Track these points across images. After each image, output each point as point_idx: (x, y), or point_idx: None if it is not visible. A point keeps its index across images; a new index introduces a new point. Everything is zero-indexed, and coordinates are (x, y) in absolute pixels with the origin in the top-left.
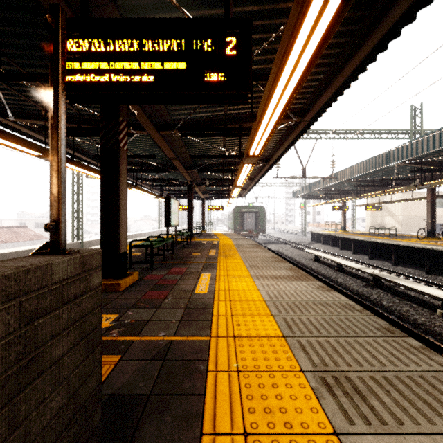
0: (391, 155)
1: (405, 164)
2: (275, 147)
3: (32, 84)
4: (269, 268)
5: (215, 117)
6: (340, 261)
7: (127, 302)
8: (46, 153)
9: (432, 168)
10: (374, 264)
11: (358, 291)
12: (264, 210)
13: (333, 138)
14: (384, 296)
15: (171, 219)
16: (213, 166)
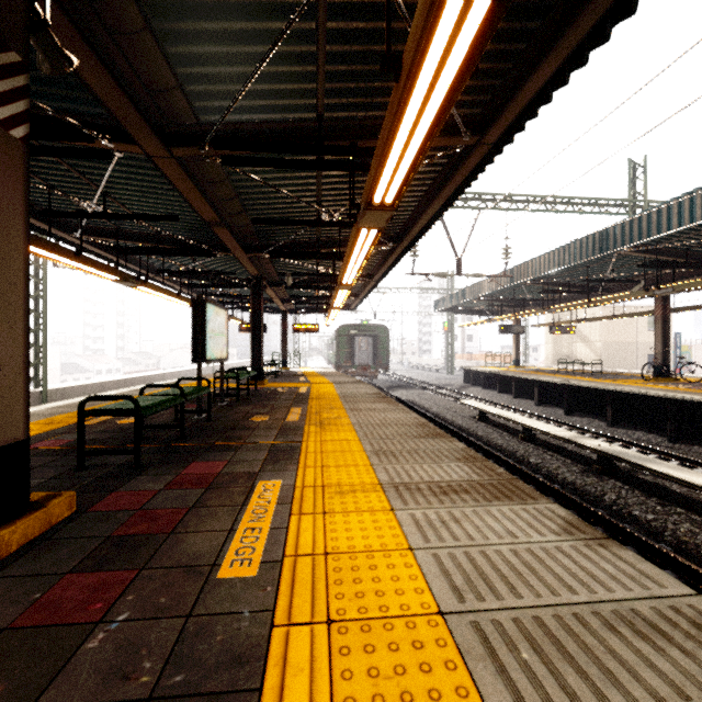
0: (610, 236)
1: (632, 252)
2: (416, 212)
3: None
4: (419, 458)
5: (298, 122)
6: (529, 422)
7: None
8: None
9: (675, 261)
10: (577, 424)
11: (576, 483)
12: (387, 333)
13: (508, 209)
14: (629, 496)
15: (208, 347)
16: (299, 247)
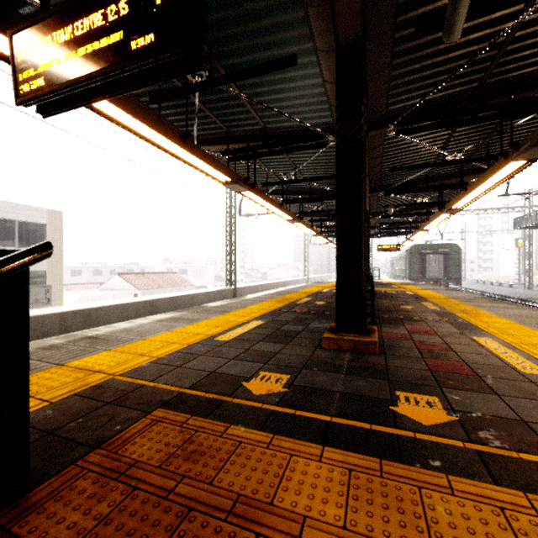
0: None
1: None
2: None
3: (225, 96)
4: None
5: (461, 93)
6: None
7: (416, 375)
8: (233, 178)
9: None
10: None
11: None
12: (458, 250)
13: None
14: None
15: None
16: (409, 184)
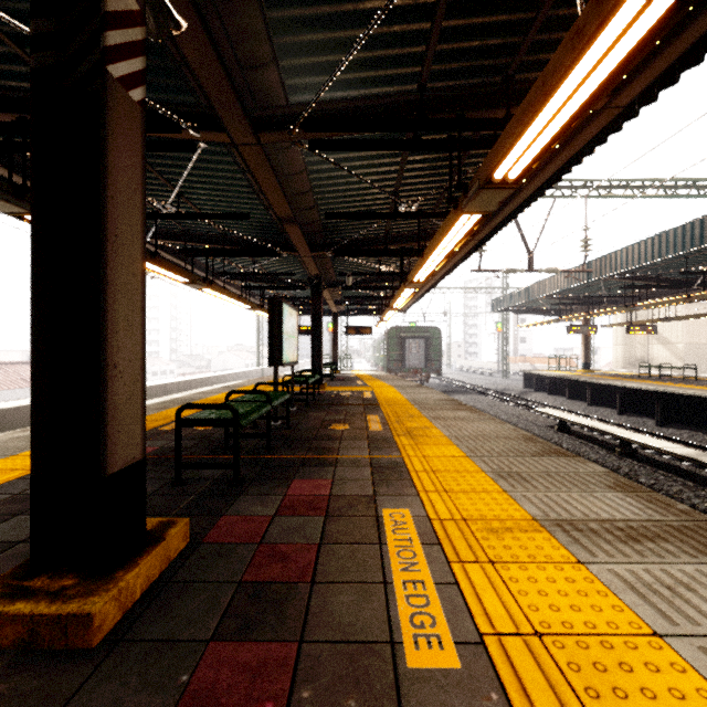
0: None
1: None
2: None
3: None
4: (559, 484)
5: (395, 95)
6: (629, 435)
7: None
8: None
9: None
10: (676, 437)
11: None
12: (439, 334)
13: (587, 197)
14: None
15: (283, 349)
16: (365, 244)
